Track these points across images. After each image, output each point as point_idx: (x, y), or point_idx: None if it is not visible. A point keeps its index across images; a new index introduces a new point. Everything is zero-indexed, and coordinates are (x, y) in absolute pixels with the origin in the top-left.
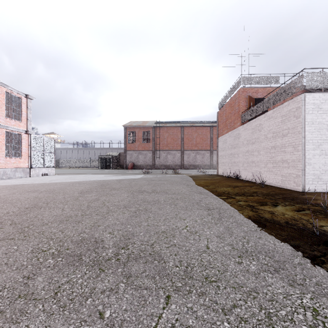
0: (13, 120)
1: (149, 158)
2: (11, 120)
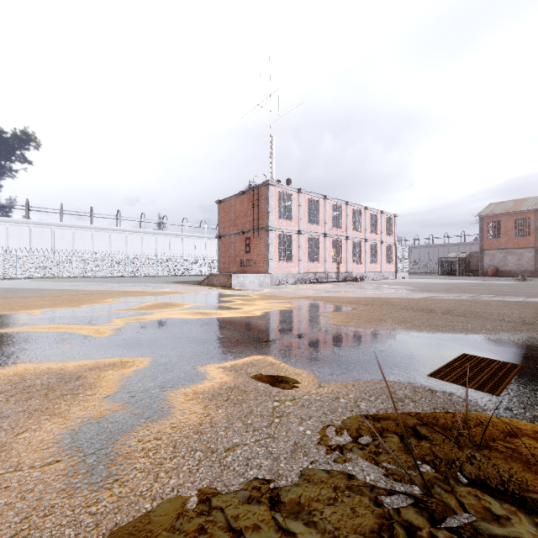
0: (388, 236)
1: (528, 259)
2: (387, 236)
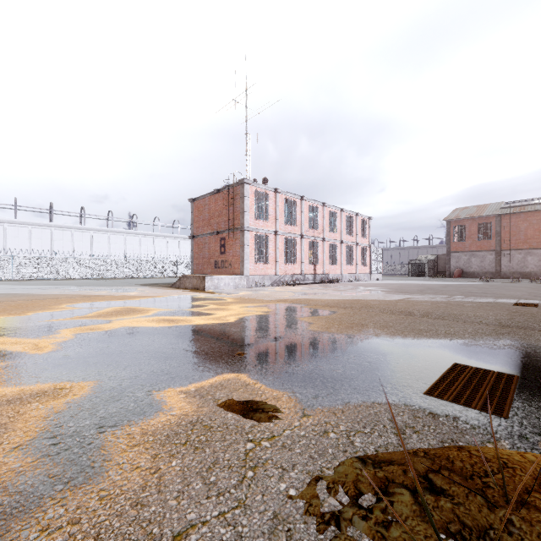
0: (363, 238)
1: (489, 261)
2: (362, 239)
